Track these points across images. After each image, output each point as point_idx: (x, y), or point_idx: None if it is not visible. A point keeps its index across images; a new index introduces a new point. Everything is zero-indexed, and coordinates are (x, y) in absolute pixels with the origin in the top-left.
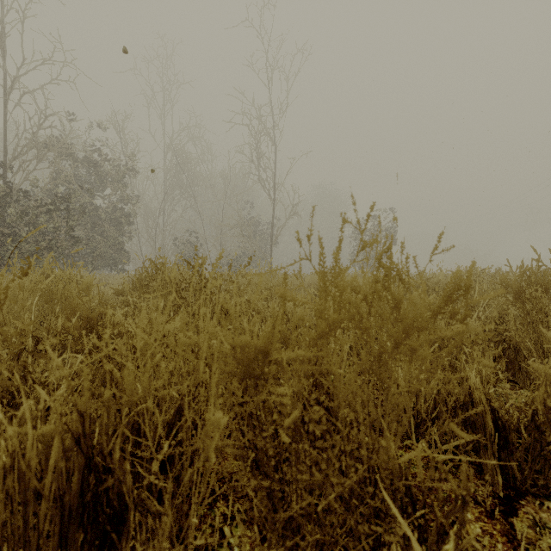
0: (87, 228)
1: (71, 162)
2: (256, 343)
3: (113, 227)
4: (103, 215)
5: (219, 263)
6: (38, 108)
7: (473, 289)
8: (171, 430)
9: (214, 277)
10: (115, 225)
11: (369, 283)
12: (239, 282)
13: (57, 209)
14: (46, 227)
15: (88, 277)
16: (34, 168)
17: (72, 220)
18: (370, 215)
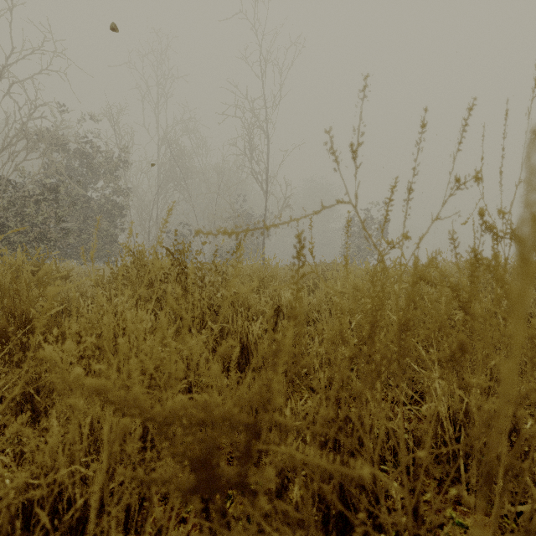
0: (80, 220)
1: (60, 152)
2: (227, 408)
3: (105, 219)
4: (96, 207)
5: (166, 227)
6: (28, 99)
7: (479, 281)
8: (80, 535)
9: (198, 266)
10: (108, 217)
11: (471, 263)
12: (230, 273)
13: (47, 200)
14: (36, 218)
15: (45, 266)
16: (23, 158)
17: (63, 212)
18: (467, 124)
